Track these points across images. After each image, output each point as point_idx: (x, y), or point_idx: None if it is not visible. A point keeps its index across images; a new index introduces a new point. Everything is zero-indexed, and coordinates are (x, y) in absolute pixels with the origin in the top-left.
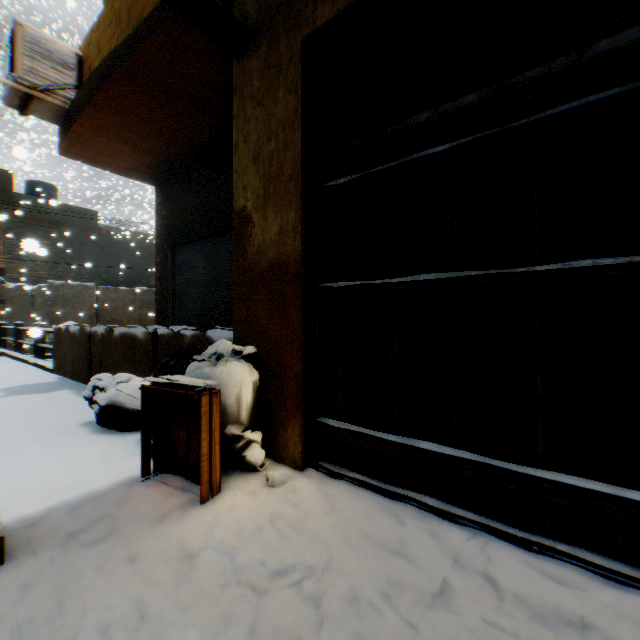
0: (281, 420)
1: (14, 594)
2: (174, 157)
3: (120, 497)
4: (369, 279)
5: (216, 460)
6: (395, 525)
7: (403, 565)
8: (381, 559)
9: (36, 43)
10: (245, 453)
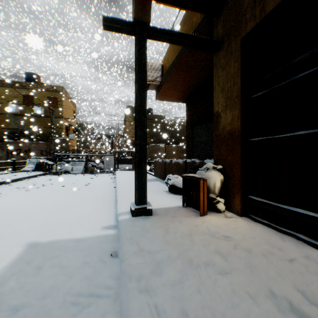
0: (232, 195)
1: (155, 220)
2: (192, 90)
3: (176, 210)
4: (272, 135)
5: (205, 203)
6: (278, 240)
7: (275, 249)
8: (265, 245)
9: (150, 66)
10: (216, 205)
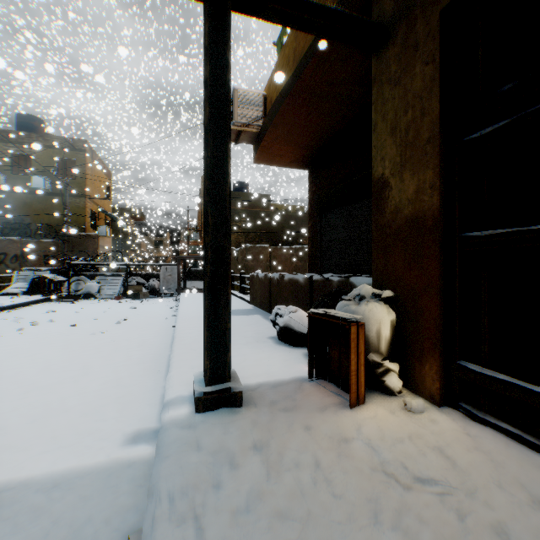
0: (417, 357)
1: (249, 424)
2: (321, 145)
3: (296, 388)
4: (522, 225)
5: (361, 377)
6: None
7: None
8: (539, 513)
9: (243, 97)
10: (384, 378)
